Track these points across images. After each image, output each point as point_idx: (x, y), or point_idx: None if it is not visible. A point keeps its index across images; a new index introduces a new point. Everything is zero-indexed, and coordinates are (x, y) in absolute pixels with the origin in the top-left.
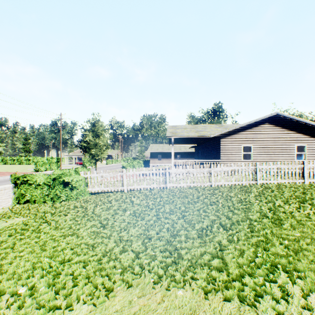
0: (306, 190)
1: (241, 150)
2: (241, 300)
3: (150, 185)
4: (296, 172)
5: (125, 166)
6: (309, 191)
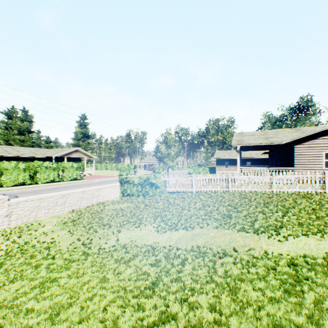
0: None
1: (322, 157)
2: (253, 232)
3: (215, 188)
4: None
5: (191, 172)
6: None
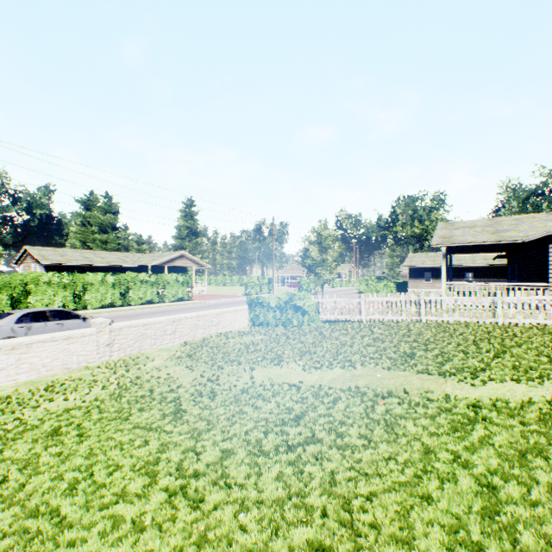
0: None
1: None
2: (439, 374)
3: (397, 317)
4: None
5: (362, 291)
6: None
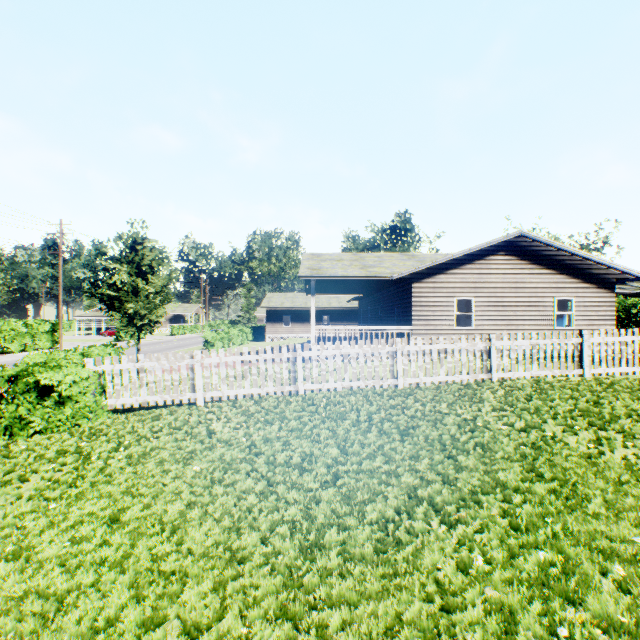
0: (596, 394)
1: (453, 307)
2: None
3: (260, 388)
4: (568, 354)
5: (210, 339)
6: (602, 396)
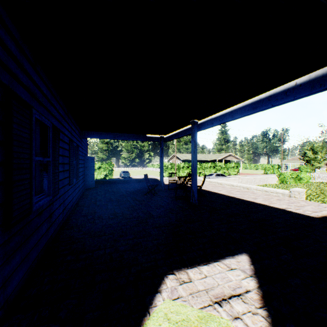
0: None
1: None
2: None
3: None
4: None
5: None
6: None
